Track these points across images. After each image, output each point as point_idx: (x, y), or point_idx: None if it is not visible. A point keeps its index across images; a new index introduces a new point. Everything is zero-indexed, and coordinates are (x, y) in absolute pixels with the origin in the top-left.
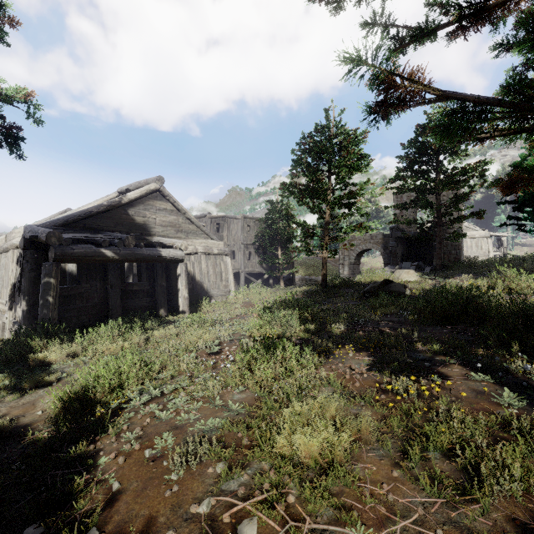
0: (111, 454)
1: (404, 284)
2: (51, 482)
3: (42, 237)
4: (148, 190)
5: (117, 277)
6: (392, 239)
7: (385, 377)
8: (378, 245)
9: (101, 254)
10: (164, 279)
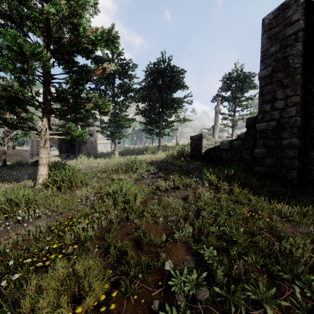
0: None
1: None
2: None
3: None
4: None
5: None
6: (59, 142)
7: None
8: (56, 144)
9: None
10: None
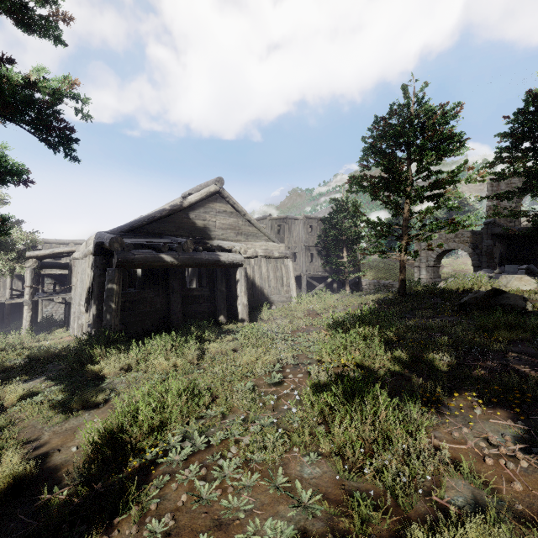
0: None
1: (522, 296)
2: None
3: (106, 243)
4: (207, 192)
5: (178, 282)
6: (487, 237)
7: None
8: (465, 244)
9: (160, 259)
10: (224, 284)
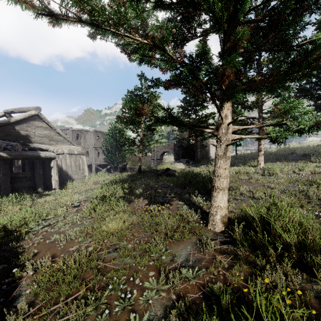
0: (30, 244)
1: (175, 170)
2: (2, 256)
3: None
4: (29, 115)
5: (7, 169)
6: (177, 147)
7: (150, 207)
8: (171, 149)
9: None
10: (41, 169)
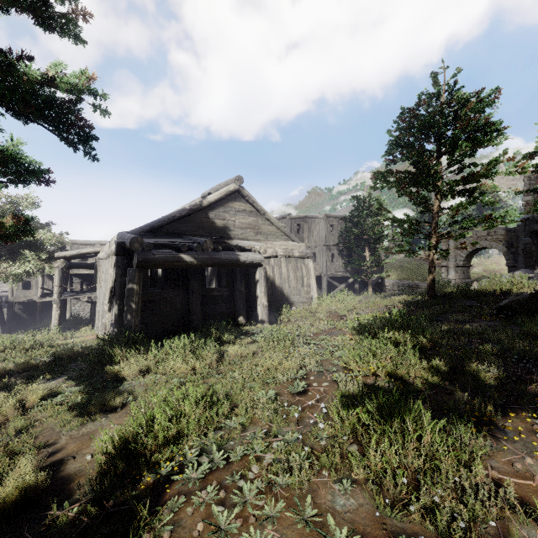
0: None
1: None
2: None
3: (127, 243)
4: (227, 191)
5: (197, 282)
6: (525, 234)
7: None
8: (498, 243)
9: (180, 259)
10: (243, 284)
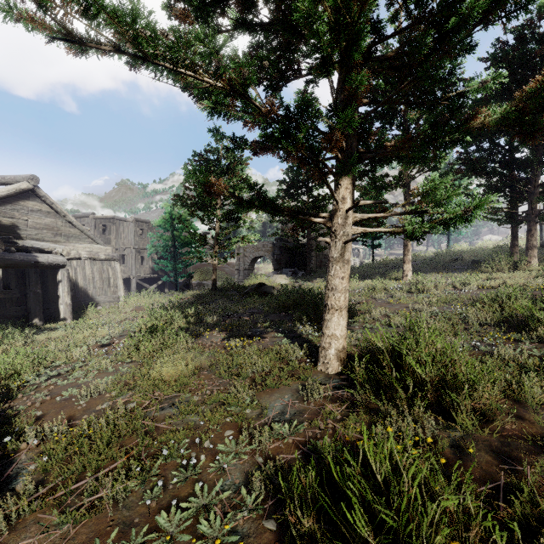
0: (28, 403)
1: (273, 286)
2: None
3: None
4: (17, 189)
5: None
6: (277, 249)
7: (230, 342)
8: (269, 253)
9: None
10: (39, 285)
